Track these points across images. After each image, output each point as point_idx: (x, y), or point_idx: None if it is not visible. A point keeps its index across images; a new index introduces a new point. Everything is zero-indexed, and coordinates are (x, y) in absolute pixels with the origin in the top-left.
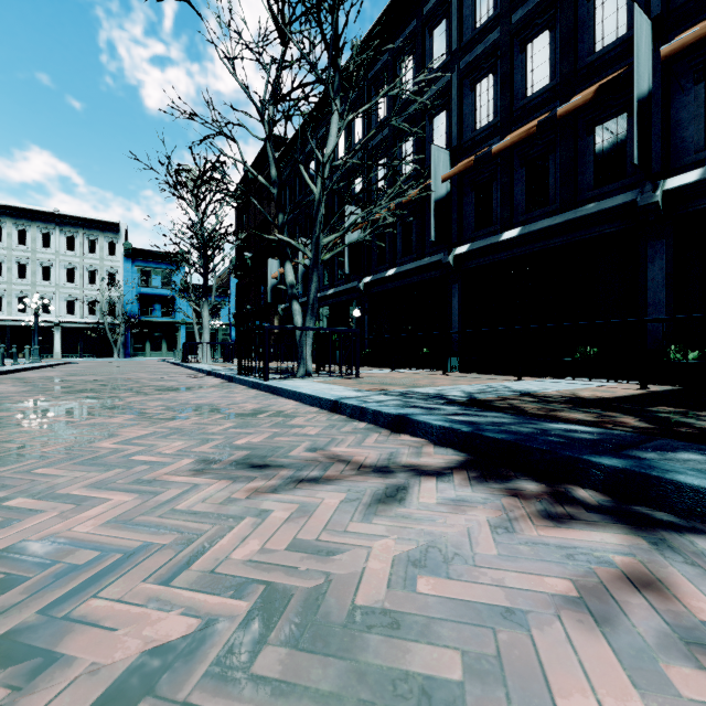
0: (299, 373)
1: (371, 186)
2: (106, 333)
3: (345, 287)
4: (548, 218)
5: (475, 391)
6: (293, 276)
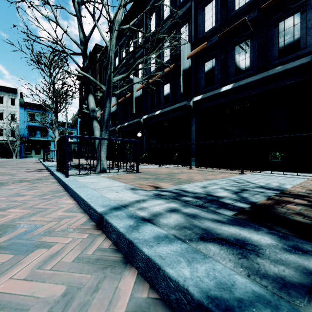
0: (97, 169)
1: (146, 44)
2: (8, 145)
3: (133, 121)
4: (250, 77)
5: (234, 187)
6: (94, 104)
